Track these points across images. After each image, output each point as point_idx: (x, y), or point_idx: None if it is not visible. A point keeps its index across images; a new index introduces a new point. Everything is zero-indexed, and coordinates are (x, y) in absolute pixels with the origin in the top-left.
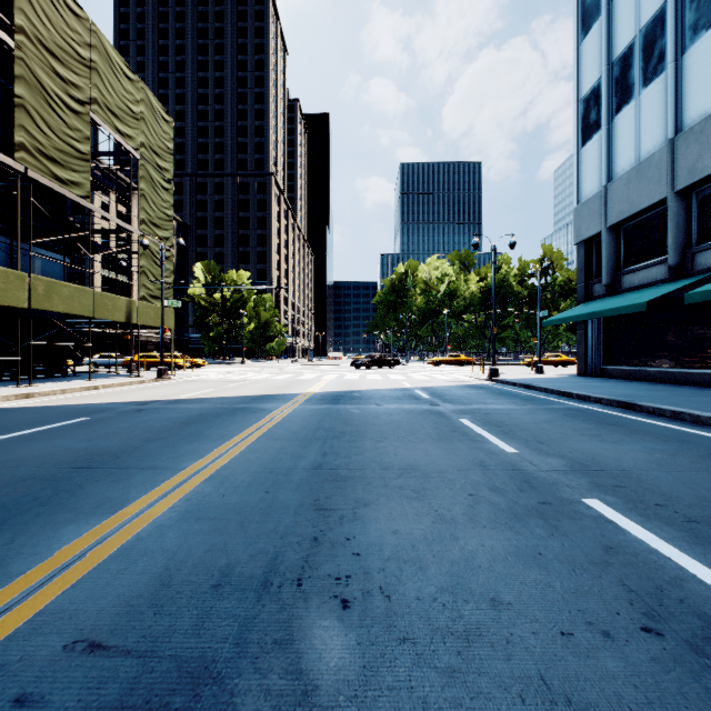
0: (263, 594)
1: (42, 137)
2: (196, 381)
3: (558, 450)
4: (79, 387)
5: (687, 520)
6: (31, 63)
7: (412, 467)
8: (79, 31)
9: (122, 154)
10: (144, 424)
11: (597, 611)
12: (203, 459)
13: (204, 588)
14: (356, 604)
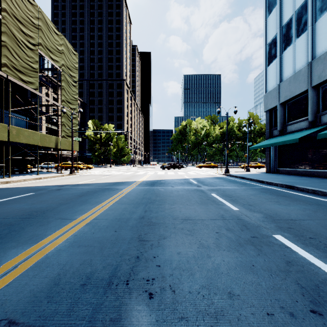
0: (107, 290)
1: (15, 60)
2: (88, 175)
3: (259, 209)
4: (32, 178)
5: (326, 246)
6: (9, 26)
7: (188, 218)
8: (32, 11)
9: (53, 69)
10: (60, 196)
11: (285, 300)
12: (86, 214)
13: (77, 286)
14: (156, 296)
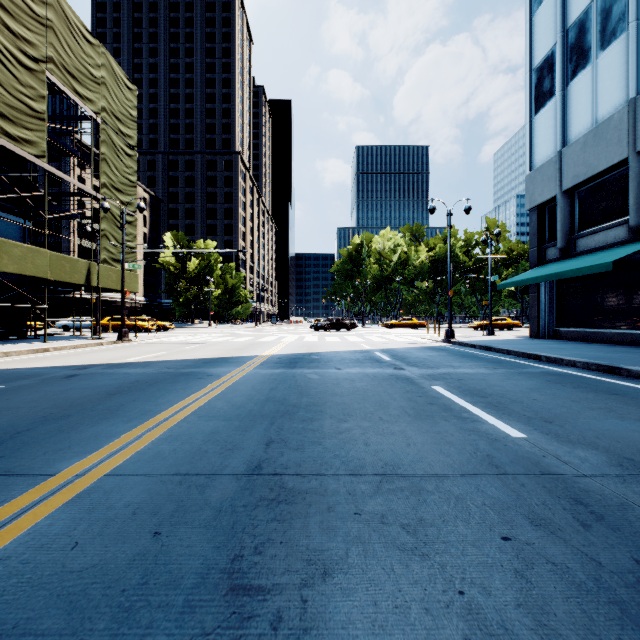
0: None
1: None
2: (155, 343)
3: (579, 434)
4: (26, 349)
5: None
6: None
7: (393, 468)
8: None
9: (83, 118)
10: (60, 395)
11: None
12: (95, 454)
13: None
14: None
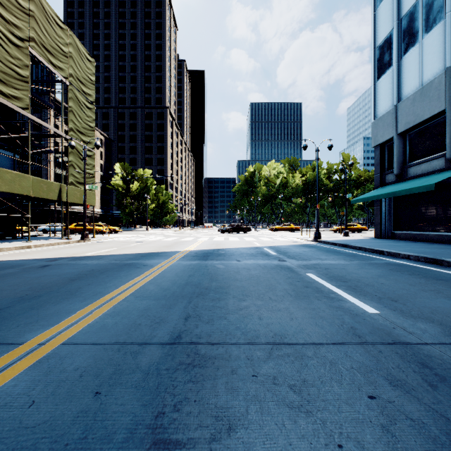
0: None
1: None
2: (107, 242)
3: (418, 310)
4: (14, 246)
5: None
6: None
7: (281, 337)
8: None
9: (56, 81)
10: (35, 280)
11: None
12: (55, 326)
13: None
14: None
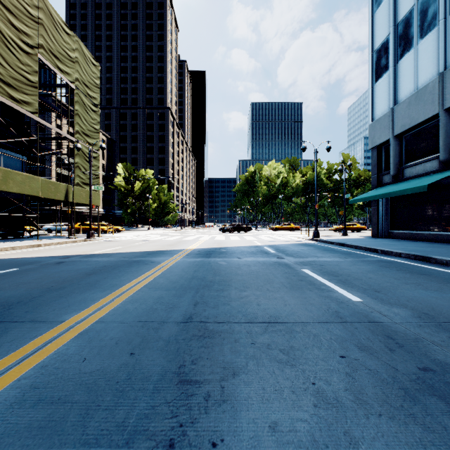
0: None
1: (0, 68)
2: (113, 241)
3: (396, 299)
4: (25, 245)
5: None
6: None
7: (275, 318)
8: None
9: (63, 86)
10: (55, 275)
11: None
12: (86, 310)
13: None
14: None
